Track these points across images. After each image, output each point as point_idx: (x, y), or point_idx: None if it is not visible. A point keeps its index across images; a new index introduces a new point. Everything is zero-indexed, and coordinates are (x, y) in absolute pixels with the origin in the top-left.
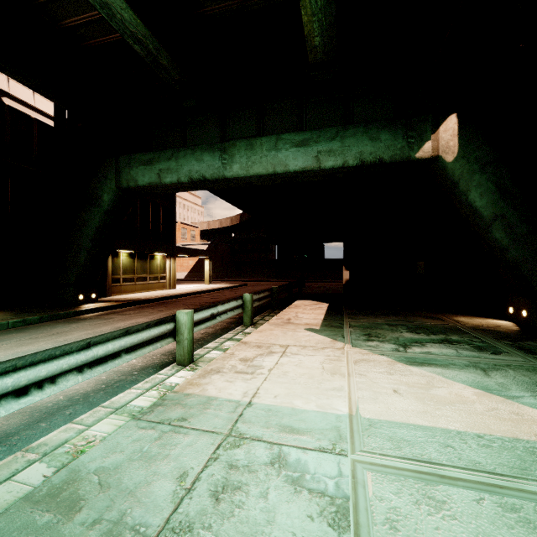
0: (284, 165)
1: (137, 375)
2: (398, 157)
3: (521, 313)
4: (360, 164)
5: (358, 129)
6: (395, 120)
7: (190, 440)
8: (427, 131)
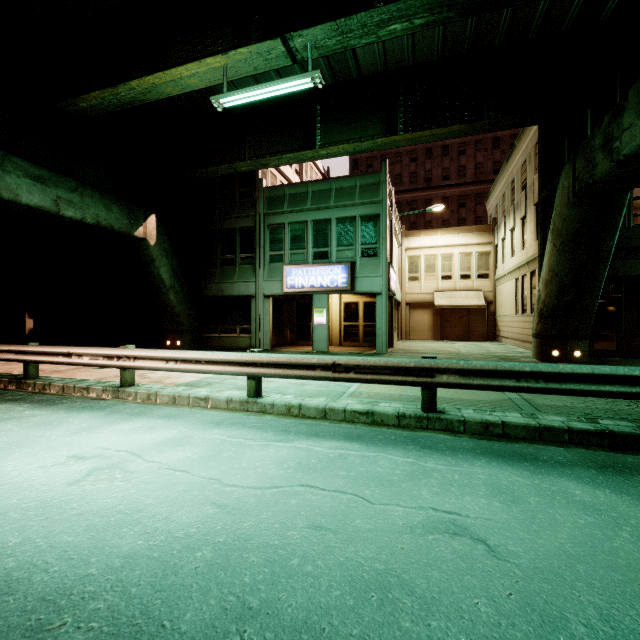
0: (16, 194)
1: (109, 401)
2: (124, 230)
3: (176, 343)
4: (96, 225)
5: (96, 194)
6: (123, 201)
7: (227, 381)
8: (141, 219)
